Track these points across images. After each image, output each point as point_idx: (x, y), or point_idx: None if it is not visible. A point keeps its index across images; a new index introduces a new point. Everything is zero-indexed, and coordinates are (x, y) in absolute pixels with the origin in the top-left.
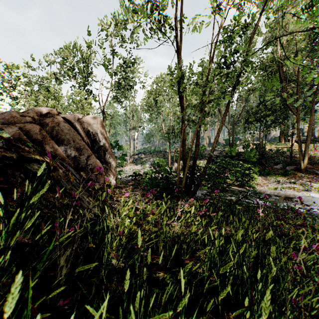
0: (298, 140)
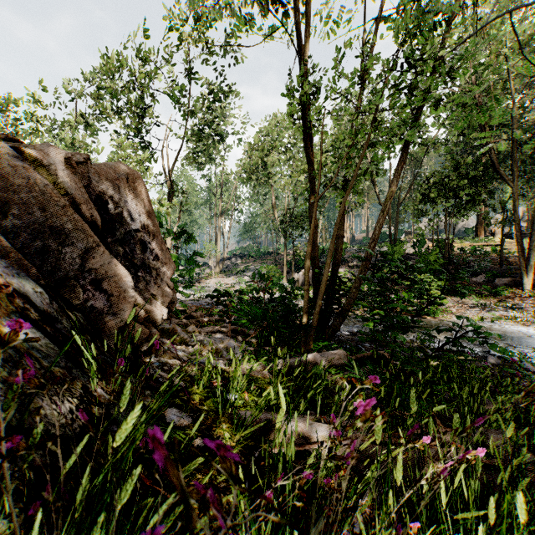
0: (516, 231)
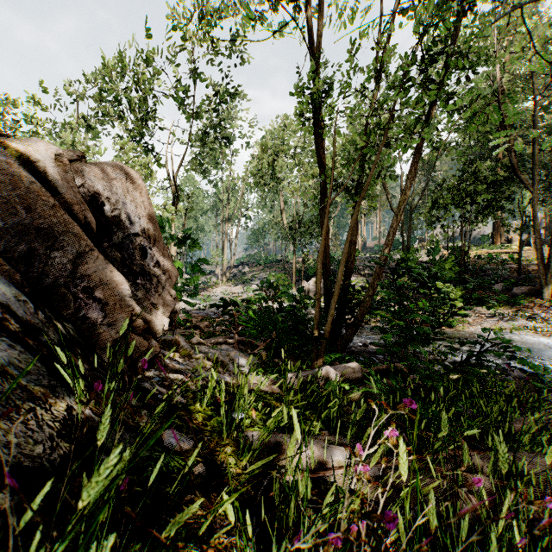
0: (535, 238)
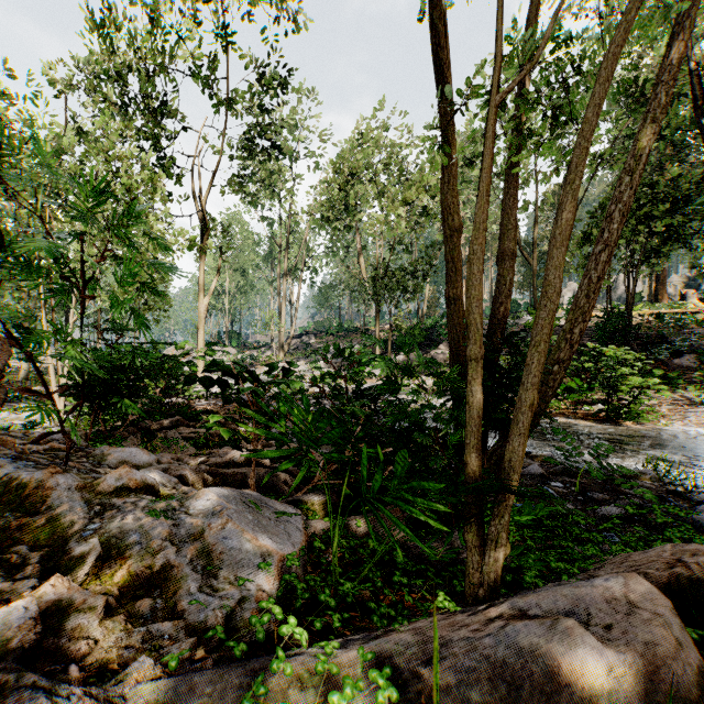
0: None
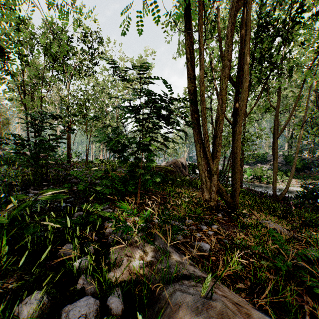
0: None
